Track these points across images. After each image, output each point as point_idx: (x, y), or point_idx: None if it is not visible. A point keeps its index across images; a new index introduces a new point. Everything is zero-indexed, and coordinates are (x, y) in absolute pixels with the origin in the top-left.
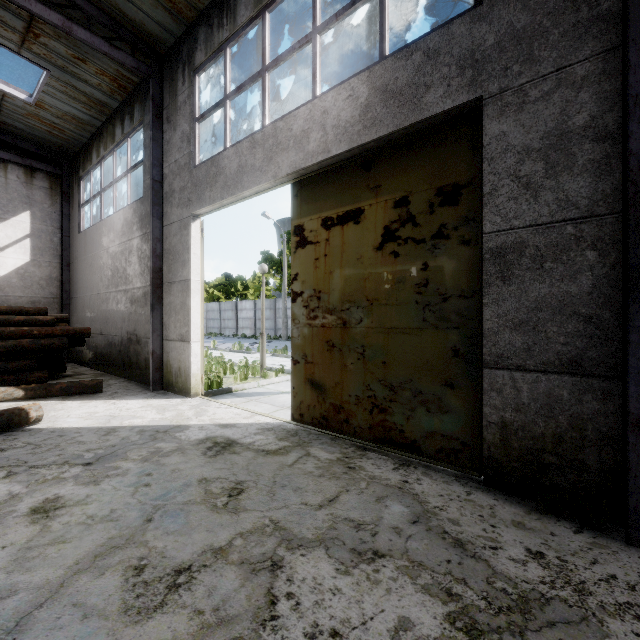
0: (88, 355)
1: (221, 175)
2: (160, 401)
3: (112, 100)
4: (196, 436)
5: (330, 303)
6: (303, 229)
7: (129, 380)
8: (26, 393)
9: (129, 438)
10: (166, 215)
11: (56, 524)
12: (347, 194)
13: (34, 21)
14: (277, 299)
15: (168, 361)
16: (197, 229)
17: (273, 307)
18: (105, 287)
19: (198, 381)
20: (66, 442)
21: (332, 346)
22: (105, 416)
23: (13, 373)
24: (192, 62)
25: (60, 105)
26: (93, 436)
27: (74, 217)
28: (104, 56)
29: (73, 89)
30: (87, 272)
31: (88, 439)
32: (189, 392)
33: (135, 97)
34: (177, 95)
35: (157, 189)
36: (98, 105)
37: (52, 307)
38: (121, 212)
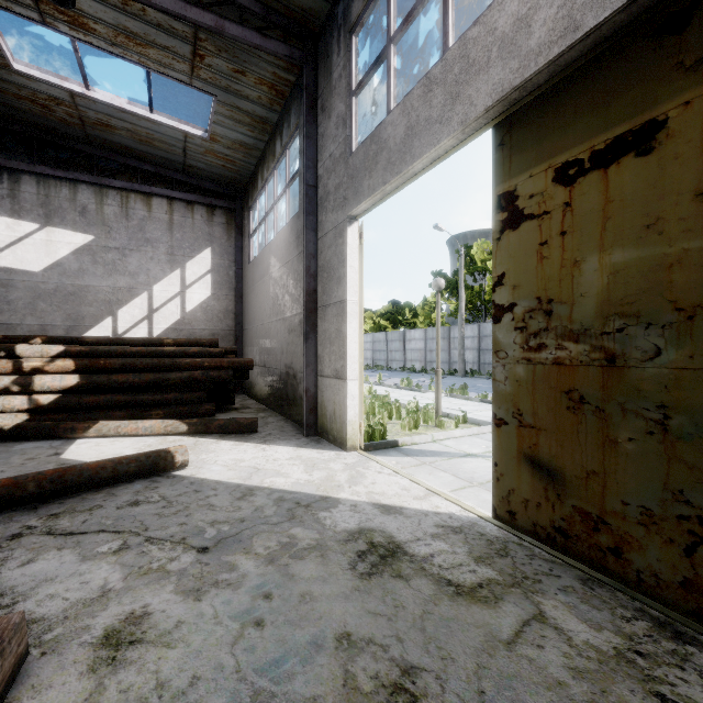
0: (255, 388)
1: (383, 151)
2: (311, 452)
3: (272, 113)
4: (345, 523)
5: (574, 320)
6: (514, 197)
7: (287, 419)
8: (189, 428)
9: (263, 510)
10: (320, 225)
11: (113, 687)
12: (617, 102)
13: (198, 41)
14: (451, 327)
15: (322, 402)
16: (354, 235)
17: (447, 336)
18: (267, 317)
19: (355, 430)
20: (197, 503)
21: (579, 401)
22: (249, 467)
23: (187, 404)
24: (348, 20)
25: (229, 133)
26: (226, 498)
27: (245, 249)
28: (260, 59)
29: (237, 111)
30: (254, 302)
31: (220, 502)
32: (344, 444)
33: (292, 100)
34: (332, 73)
35: (311, 195)
36: (260, 123)
37: (228, 339)
38: (280, 233)
